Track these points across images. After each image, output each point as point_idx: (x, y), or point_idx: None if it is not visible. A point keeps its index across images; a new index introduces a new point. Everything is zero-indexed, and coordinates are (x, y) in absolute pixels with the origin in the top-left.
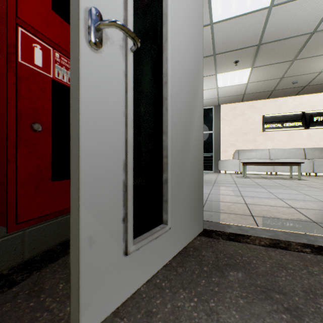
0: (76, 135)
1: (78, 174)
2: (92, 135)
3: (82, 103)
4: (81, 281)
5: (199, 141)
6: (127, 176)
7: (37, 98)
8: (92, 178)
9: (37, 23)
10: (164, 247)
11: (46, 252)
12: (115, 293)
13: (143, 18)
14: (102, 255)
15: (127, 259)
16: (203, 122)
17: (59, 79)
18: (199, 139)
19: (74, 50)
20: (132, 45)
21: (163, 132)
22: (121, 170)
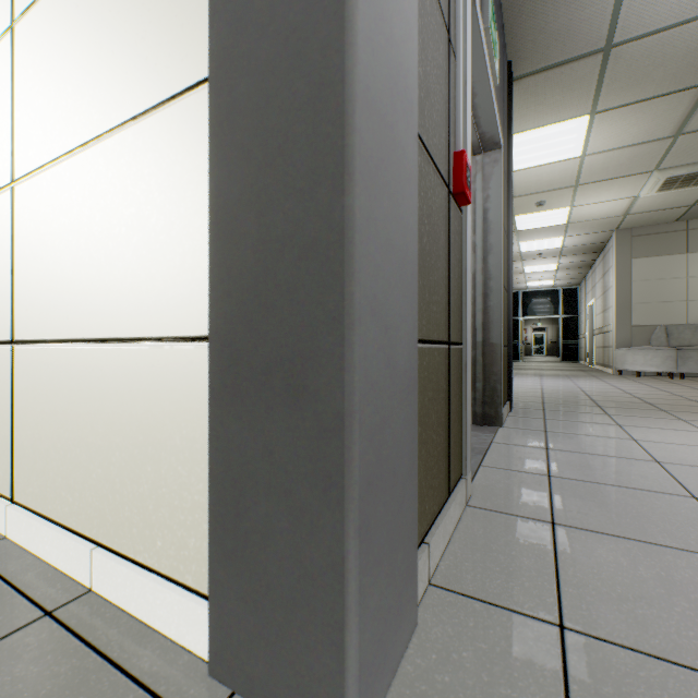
0: None
1: None
2: None
3: None
4: None
5: None
6: None
7: None
8: None
9: None
10: None
11: None
12: None
13: None
14: None
15: None
16: None
17: None
18: None
19: None
20: None
21: None
22: None
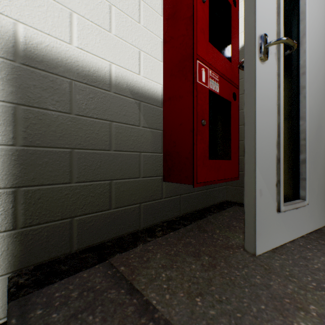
0: (252, 121)
1: (254, 146)
2: (260, 120)
3: (256, 100)
4: (256, 217)
5: None
6: (280, 152)
7: (203, 104)
8: (260, 150)
9: (203, 54)
10: (301, 220)
11: (190, 214)
12: (272, 237)
13: (285, 24)
14: (265, 205)
15: (278, 216)
16: None
17: (211, 88)
18: None
19: (249, 66)
20: (282, 50)
21: (299, 118)
22: (274, 147)
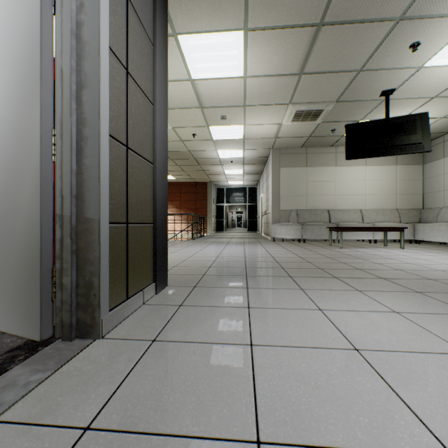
0: None
1: None
2: None
3: None
4: None
5: (31, 204)
6: None
7: None
8: None
9: None
10: None
11: None
12: None
13: None
14: None
15: None
16: (41, 173)
17: None
18: (32, 200)
19: None
20: None
21: None
22: None
